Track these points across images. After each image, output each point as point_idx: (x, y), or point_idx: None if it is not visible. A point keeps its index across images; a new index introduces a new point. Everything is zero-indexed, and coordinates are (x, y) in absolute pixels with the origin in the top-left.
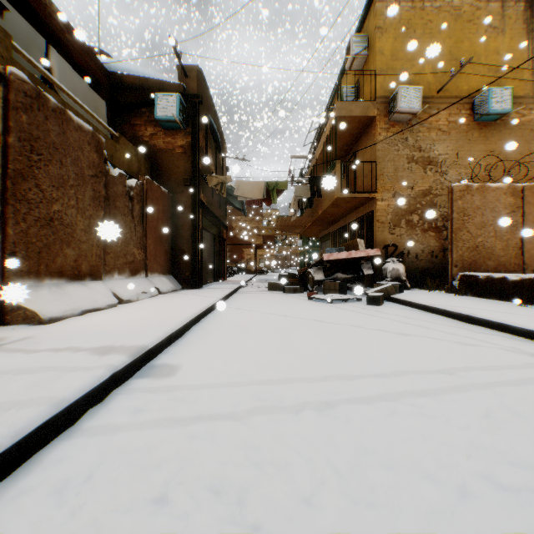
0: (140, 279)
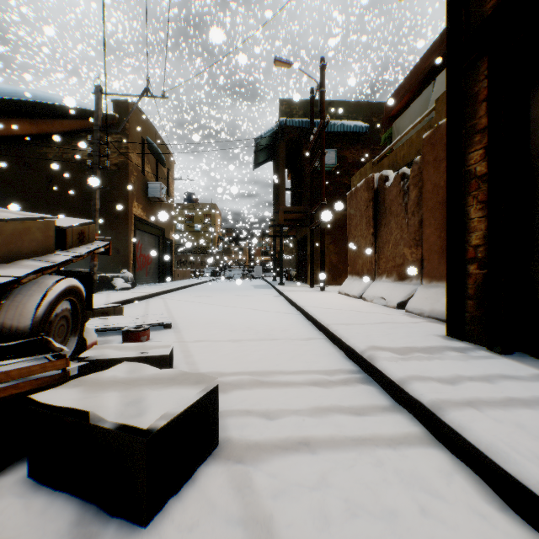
0: (407, 285)
